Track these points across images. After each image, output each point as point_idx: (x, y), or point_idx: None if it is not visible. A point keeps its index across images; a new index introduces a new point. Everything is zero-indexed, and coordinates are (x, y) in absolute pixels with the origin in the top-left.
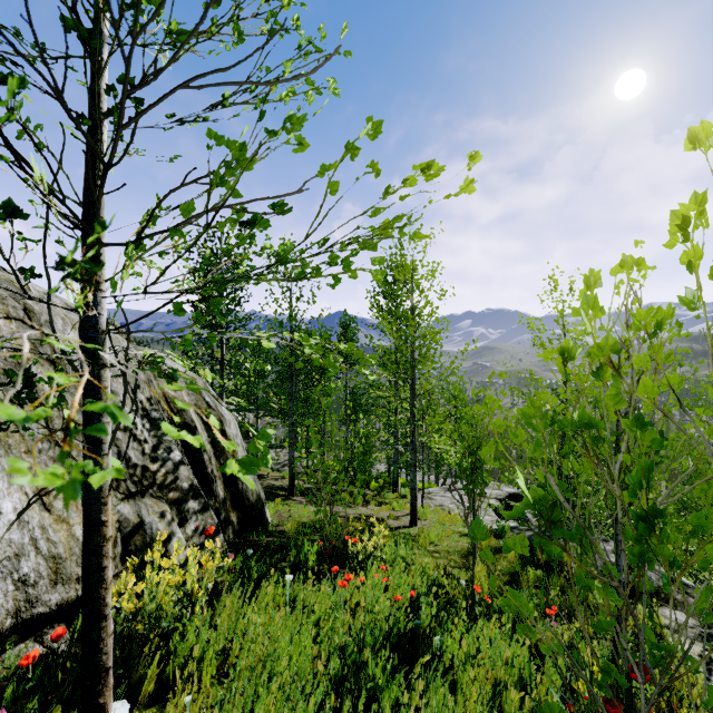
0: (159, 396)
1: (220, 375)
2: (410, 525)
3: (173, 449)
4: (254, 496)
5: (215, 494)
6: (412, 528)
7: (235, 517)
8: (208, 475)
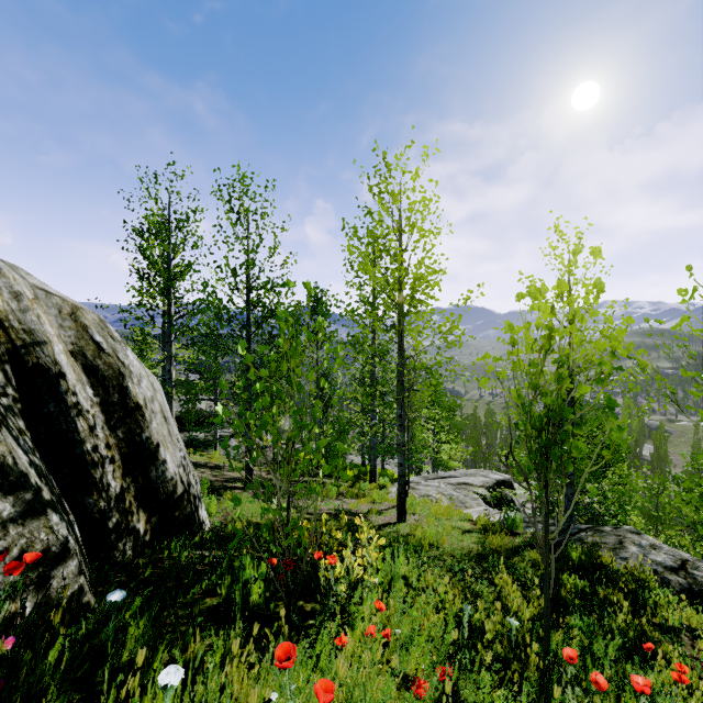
0: None
1: (167, 350)
2: (398, 521)
3: None
4: (177, 488)
5: (99, 485)
6: (401, 525)
7: (142, 521)
8: (86, 454)
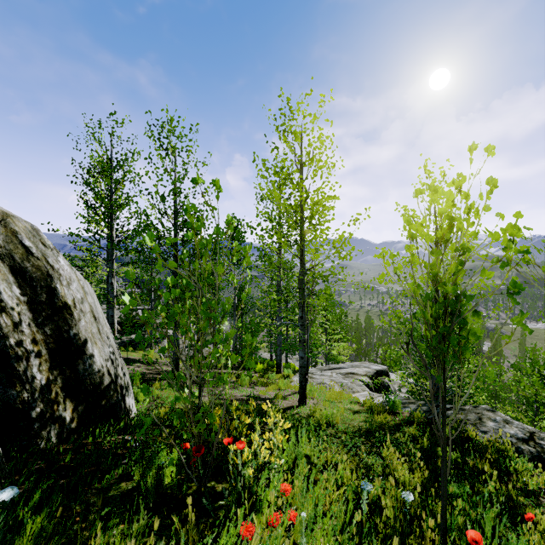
0: None
1: (109, 266)
2: (299, 404)
3: None
4: (104, 379)
5: (23, 377)
6: (302, 408)
7: (69, 410)
8: (9, 348)
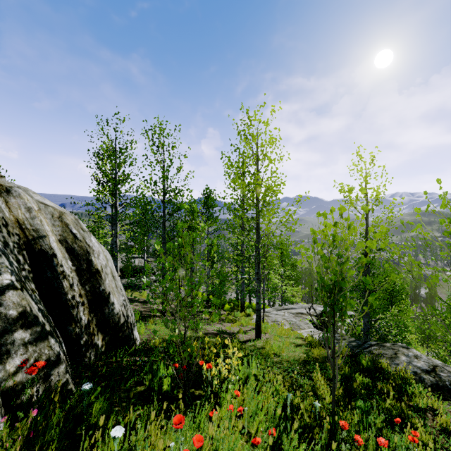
0: (8, 220)
1: (114, 228)
2: (256, 338)
3: (1, 272)
4: (121, 319)
5: (75, 319)
6: (258, 341)
7: (100, 339)
8: (68, 301)
